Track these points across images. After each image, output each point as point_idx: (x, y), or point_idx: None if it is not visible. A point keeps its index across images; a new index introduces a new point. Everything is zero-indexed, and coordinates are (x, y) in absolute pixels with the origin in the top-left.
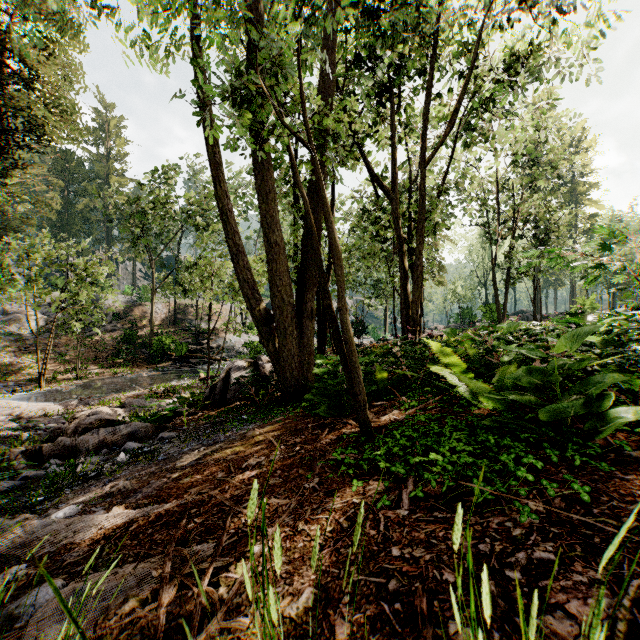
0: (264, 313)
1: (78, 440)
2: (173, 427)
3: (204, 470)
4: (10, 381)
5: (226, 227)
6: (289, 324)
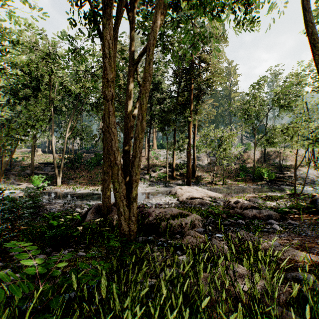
0: None
1: (243, 212)
2: (290, 218)
3: None
4: (201, 182)
5: None
6: None
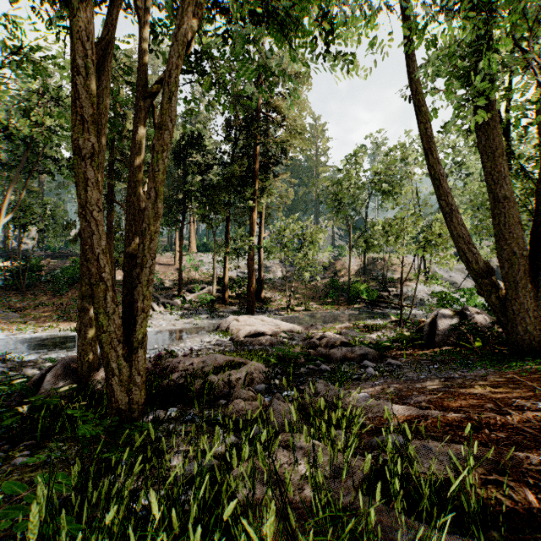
0: (483, 266)
1: (330, 352)
2: (391, 357)
3: (464, 397)
4: (272, 308)
5: (438, 190)
6: (520, 277)
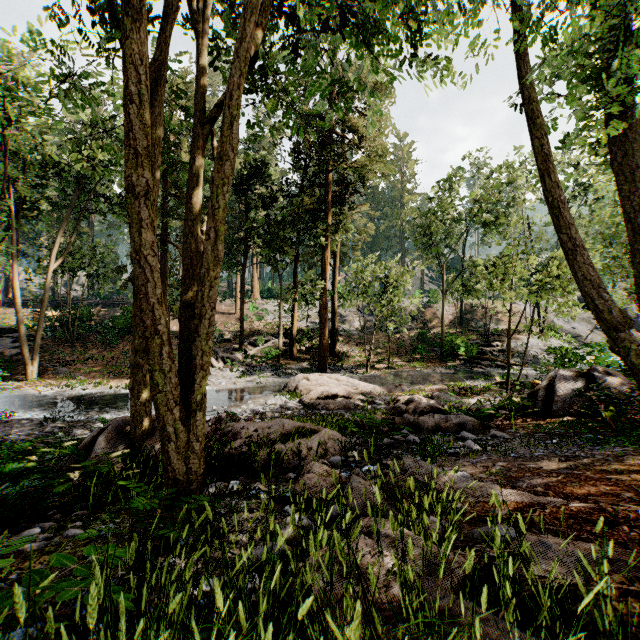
0: (617, 316)
1: (419, 419)
2: (496, 427)
3: (593, 482)
4: (348, 365)
5: (557, 221)
6: None
